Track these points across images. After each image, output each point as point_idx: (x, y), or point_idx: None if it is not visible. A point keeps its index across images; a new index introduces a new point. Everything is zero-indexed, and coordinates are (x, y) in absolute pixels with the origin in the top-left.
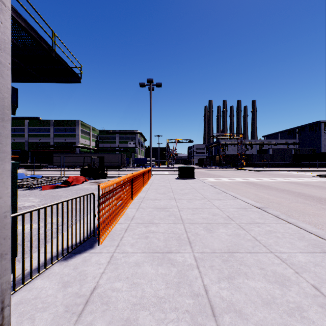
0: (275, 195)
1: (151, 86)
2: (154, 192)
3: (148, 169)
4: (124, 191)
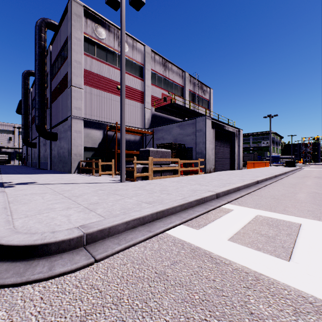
0: (321, 171)
1: (270, 117)
2: (262, 168)
3: (264, 162)
4: (251, 165)
